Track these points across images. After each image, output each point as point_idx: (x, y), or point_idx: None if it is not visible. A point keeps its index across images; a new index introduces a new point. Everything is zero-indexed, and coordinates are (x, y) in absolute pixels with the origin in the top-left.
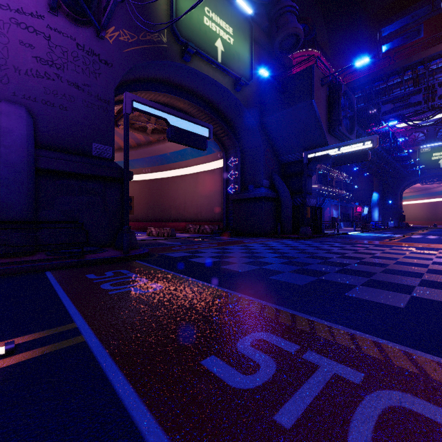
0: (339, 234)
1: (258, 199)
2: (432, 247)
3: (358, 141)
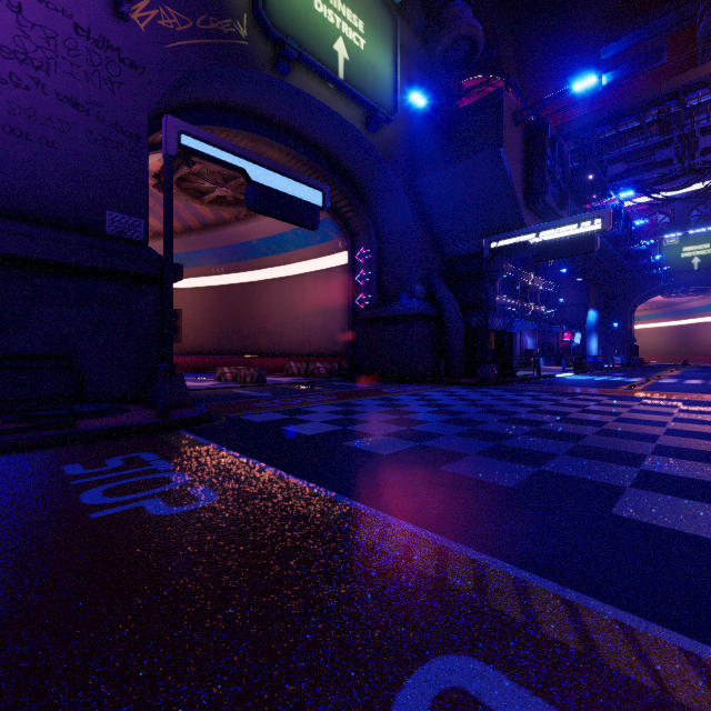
0: (541, 377)
1: (407, 318)
2: (709, 400)
3: (578, 220)
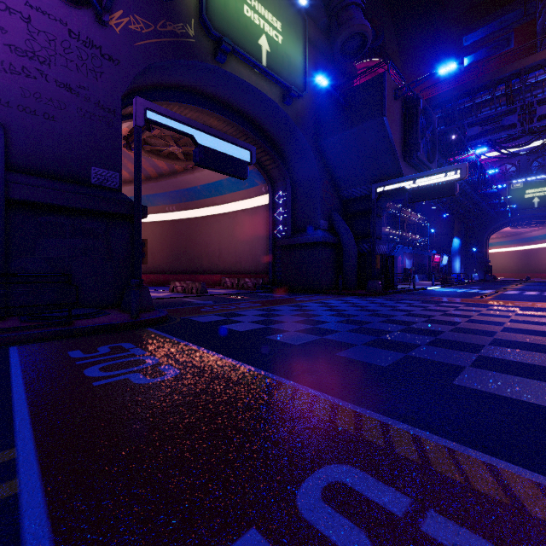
0: (415, 289)
1: (314, 244)
2: (540, 307)
3: (442, 171)
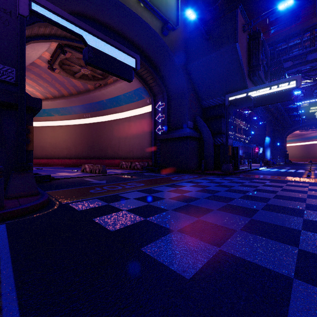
0: (252, 170)
1: (183, 138)
2: None
3: (281, 82)
